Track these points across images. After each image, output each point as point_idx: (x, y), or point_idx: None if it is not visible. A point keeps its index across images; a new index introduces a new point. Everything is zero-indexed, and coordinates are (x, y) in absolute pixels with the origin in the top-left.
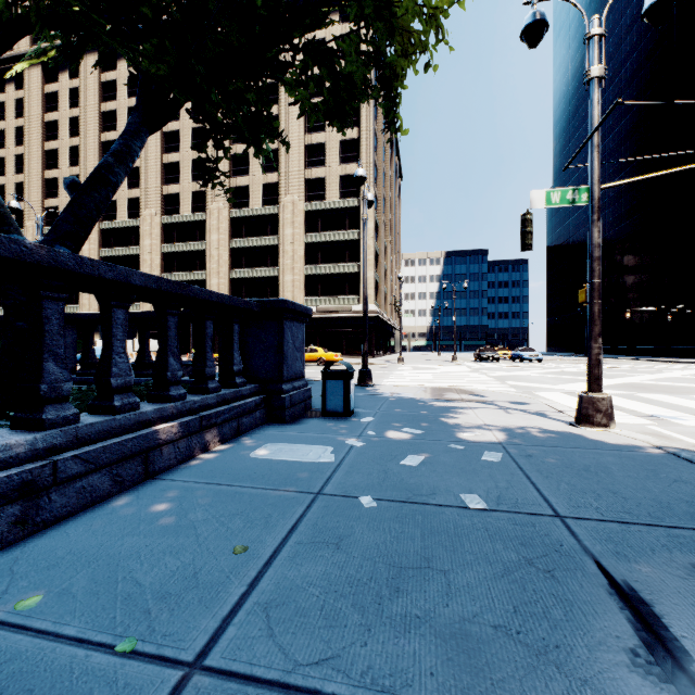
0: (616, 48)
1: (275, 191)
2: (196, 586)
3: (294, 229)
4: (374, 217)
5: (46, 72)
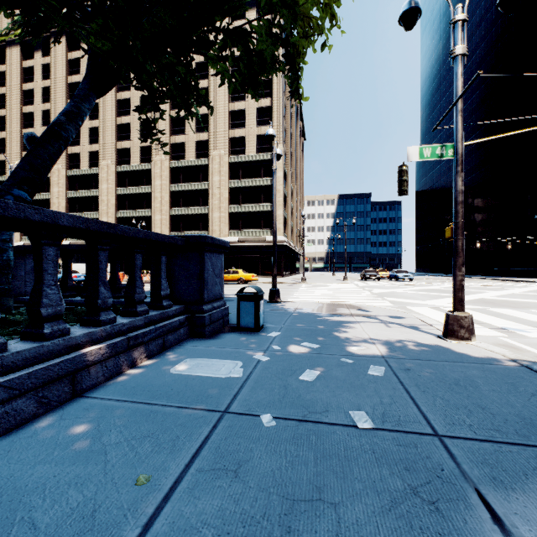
0: (468, 39)
1: (205, 147)
2: (90, 529)
3: (221, 177)
4: (283, 168)
5: (23, 51)
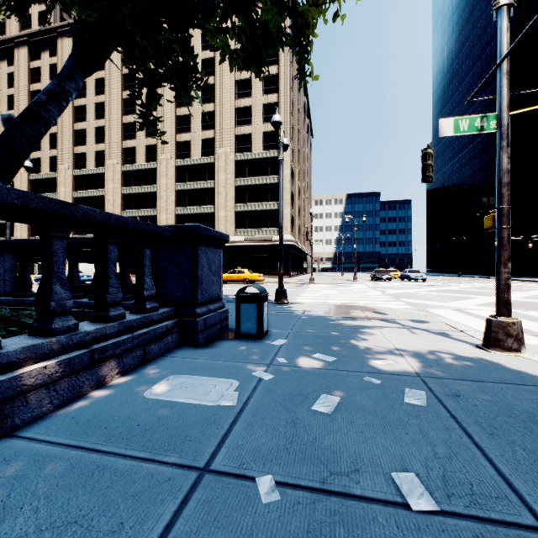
0: (483, 31)
1: (211, 145)
2: None
3: (227, 175)
4: (290, 165)
5: (31, 51)
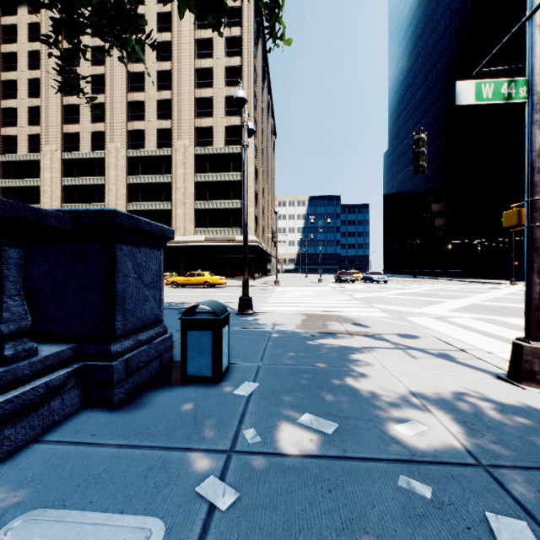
0: (434, 48)
1: (168, 136)
2: None
3: (186, 169)
4: (254, 163)
5: None
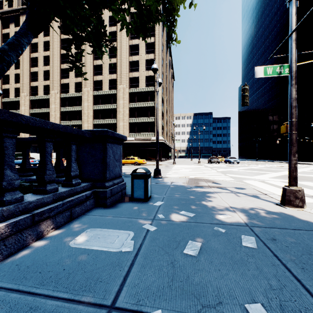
0: (270, 22)
1: (115, 83)
2: None
3: (124, 101)
4: (161, 96)
5: (3, 23)
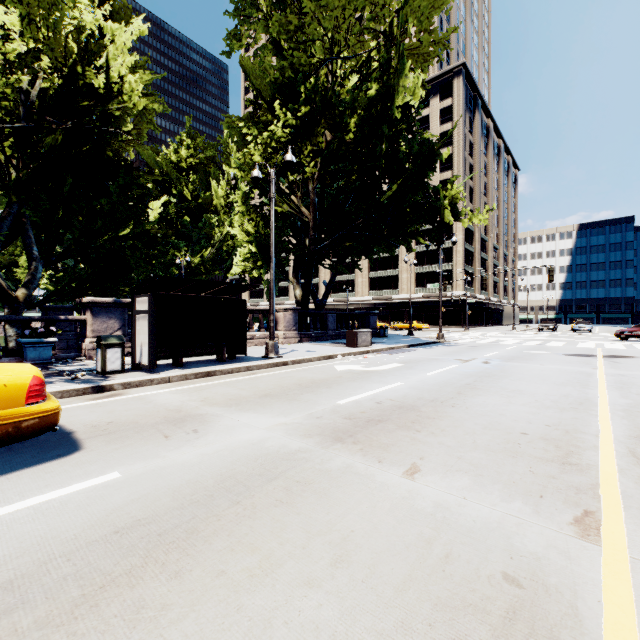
0: None
1: None
2: None
3: None
4: (463, 230)
5: None
